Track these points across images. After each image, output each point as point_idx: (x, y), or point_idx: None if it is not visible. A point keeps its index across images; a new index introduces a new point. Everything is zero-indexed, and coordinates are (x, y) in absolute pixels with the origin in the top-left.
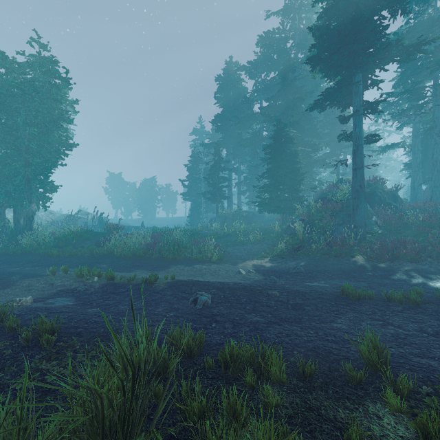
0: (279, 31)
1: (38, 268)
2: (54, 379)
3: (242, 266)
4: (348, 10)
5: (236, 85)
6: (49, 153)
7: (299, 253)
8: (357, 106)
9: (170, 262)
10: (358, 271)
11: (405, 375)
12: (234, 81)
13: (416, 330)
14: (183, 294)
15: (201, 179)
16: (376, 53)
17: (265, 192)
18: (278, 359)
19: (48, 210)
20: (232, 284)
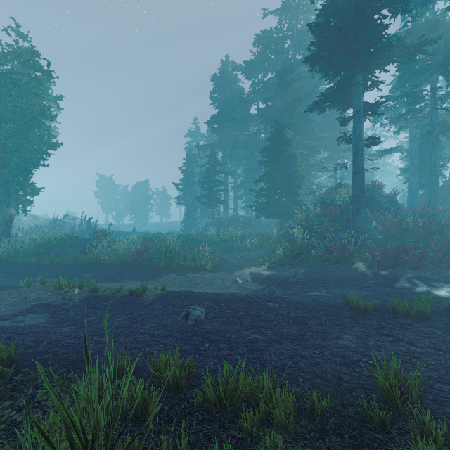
0: (276, 31)
1: (14, 279)
2: (2, 429)
3: (238, 274)
4: (348, 7)
5: (233, 86)
6: (30, 153)
7: (298, 260)
8: (358, 108)
9: (162, 271)
10: (360, 279)
11: (431, 409)
12: (230, 81)
13: (429, 347)
14: (173, 308)
15: (196, 183)
16: (377, 52)
17: (262, 196)
18: (282, 395)
19: (32, 215)
20: (227, 296)
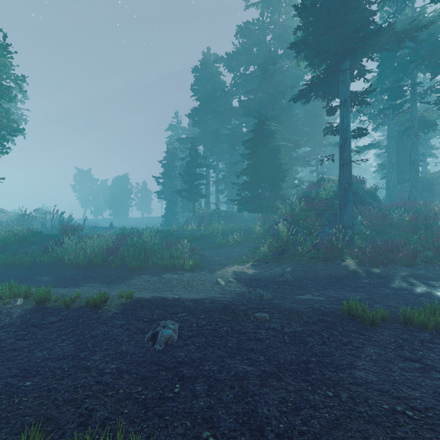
0: (259, 23)
1: None
2: None
3: (221, 274)
4: None
5: (214, 78)
6: None
7: (284, 257)
8: (345, 97)
9: (134, 272)
10: (352, 278)
11: None
12: (211, 74)
13: None
14: (139, 324)
15: (177, 177)
16: (366, 38)
17: (245, 190)
18: None
19: None
20: (208, 303)
